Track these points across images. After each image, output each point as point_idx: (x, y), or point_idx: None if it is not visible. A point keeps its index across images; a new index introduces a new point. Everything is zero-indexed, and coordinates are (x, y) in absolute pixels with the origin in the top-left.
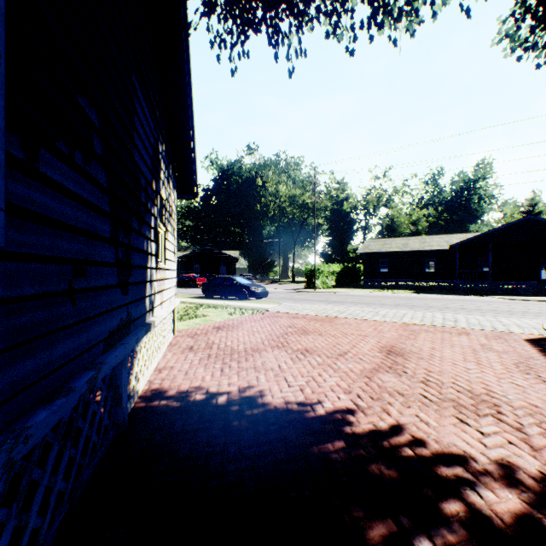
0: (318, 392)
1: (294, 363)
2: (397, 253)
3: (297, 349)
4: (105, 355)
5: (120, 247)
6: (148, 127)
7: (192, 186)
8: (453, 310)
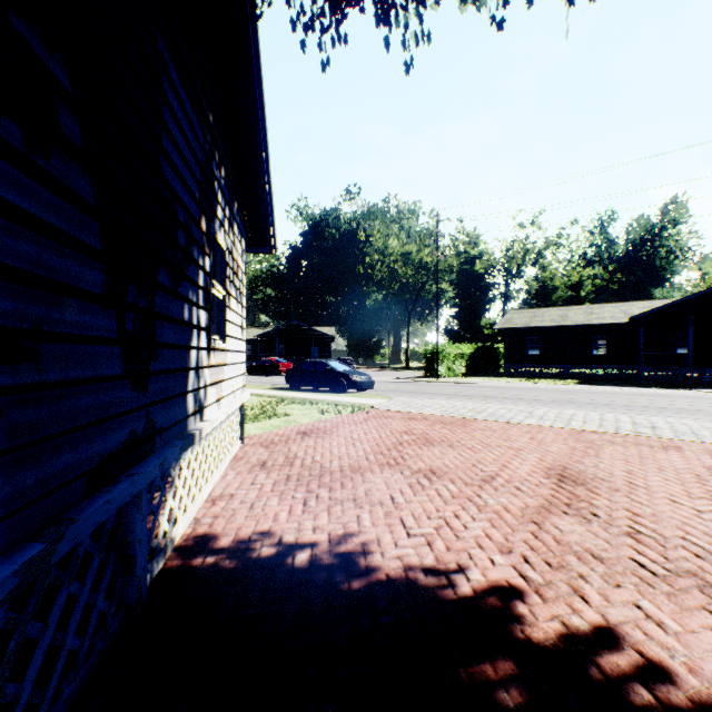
0: (457, 548)
1: (415, 492)
2: (551, 329)
3: (418, 469)
4: (87, 500)
5: (130, 313)
6: (193, 133)
7: (267, 234)
8: (644, 411)
